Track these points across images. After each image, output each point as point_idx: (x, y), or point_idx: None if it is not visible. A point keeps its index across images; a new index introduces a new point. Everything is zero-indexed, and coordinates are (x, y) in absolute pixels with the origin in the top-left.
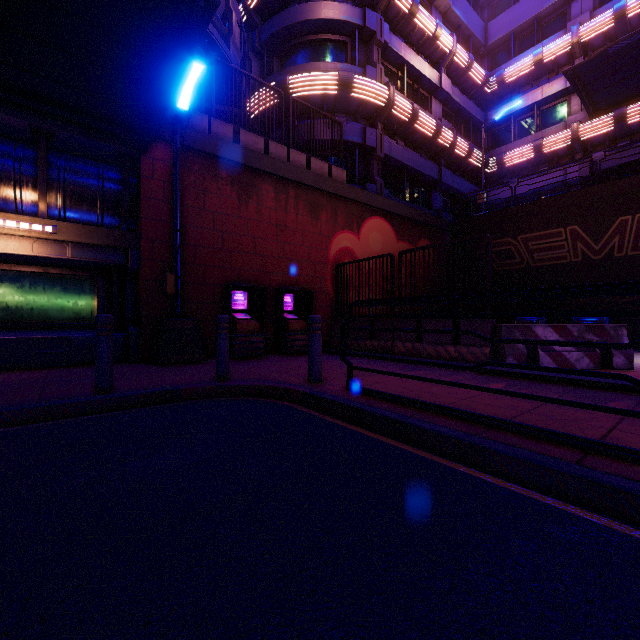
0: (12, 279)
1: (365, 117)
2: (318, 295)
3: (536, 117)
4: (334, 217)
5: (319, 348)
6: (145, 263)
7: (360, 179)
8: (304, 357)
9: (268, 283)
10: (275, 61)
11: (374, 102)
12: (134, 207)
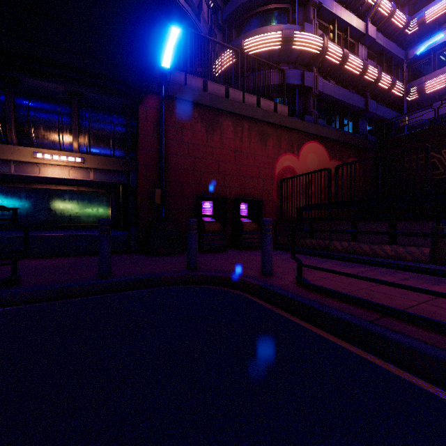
0: (58, 195)
1: (303, 64)
2: (266, 203)
3: None
4: (279, 143)
5: (270, 246)
6: (141, 182)
7: (299, 113)
8: (256, 251)
9: (228, 195)
10: (233, 32)
11: (311, 51)
12: (134, 142)
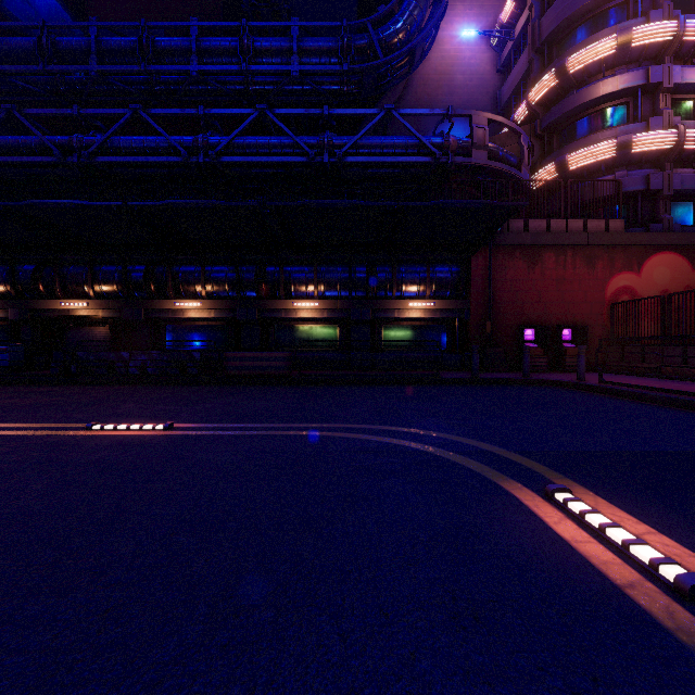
0: (413, 328)
1: (650, 161)
2: (594, 328)
3: None
4: (611, 263)
5: (583, 362)
6: (473, 316)
7: (643, 220)
8: None
9: (549, 322)
10: (554, 138)
11: (659, 148)
12: (465, 285)
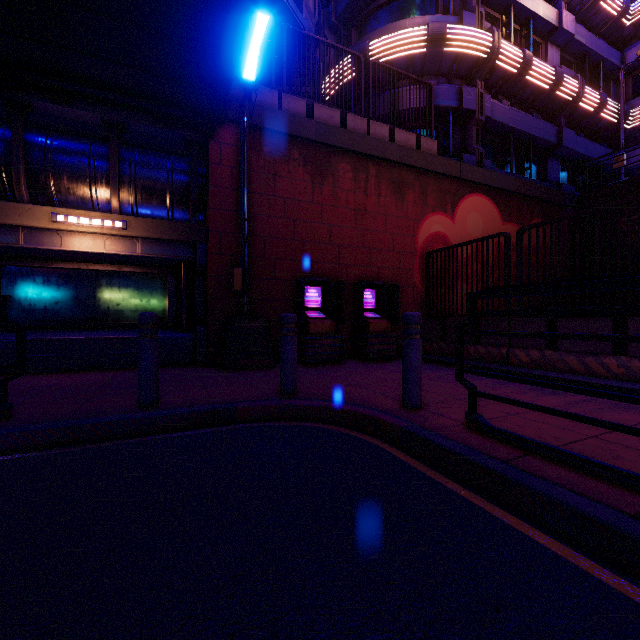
0: (91, 278)
1: (460, 76)
2: (403, 290)
3: None
4: (423, 197)
5: (418, 359)
6: (212, 257)
7: (454, 151)
8: (389, 365)
9: (345, 277)
10: (353, 33)
11: (473, 54)
12: (203, 198)
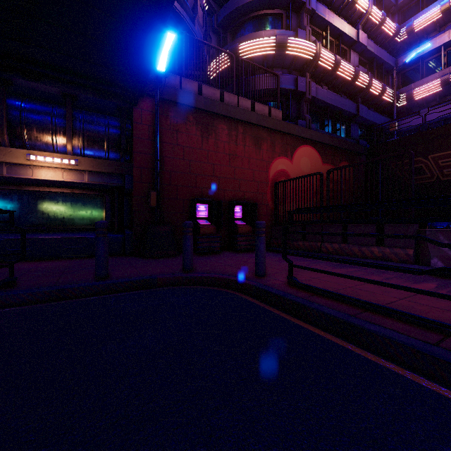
0: (51, 197)
1: (296, 69)
2: (260, 206)
3: (443, 57)
4: (273, 147)
5: (263, 248)
6: (136, 184)
7: (293, 117)
8: (250, 254)
9: (223, 198)
10: (228, 36)
11: (304, 57)
12: (129, 145)
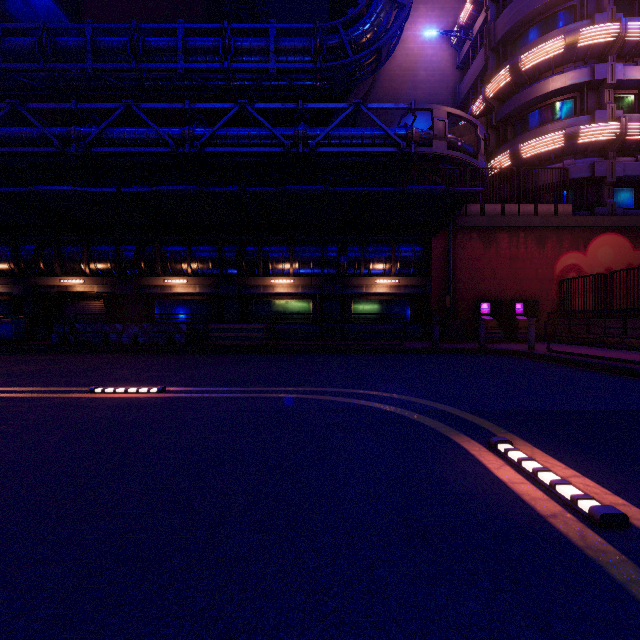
0: (380, 303)
1: (595, 151)
2: (544, 302)
3: None
4: (559, 243)
5: (533, 333)
6: (434, 291)
7: (589, 204)
8: None
9: (503, 296)
10: (508, 129)
11: (603, 139)
12: (427, 263)
